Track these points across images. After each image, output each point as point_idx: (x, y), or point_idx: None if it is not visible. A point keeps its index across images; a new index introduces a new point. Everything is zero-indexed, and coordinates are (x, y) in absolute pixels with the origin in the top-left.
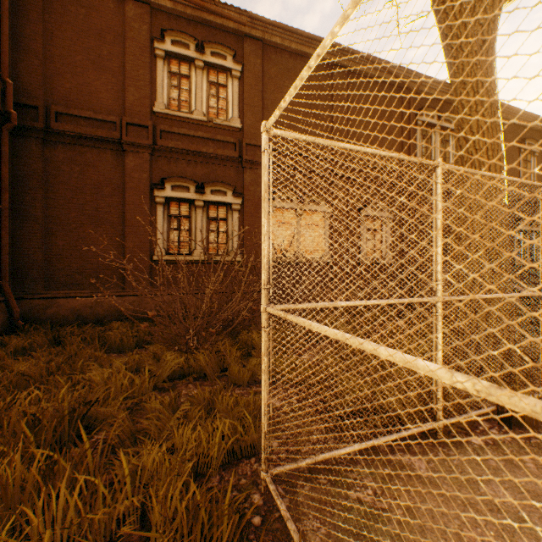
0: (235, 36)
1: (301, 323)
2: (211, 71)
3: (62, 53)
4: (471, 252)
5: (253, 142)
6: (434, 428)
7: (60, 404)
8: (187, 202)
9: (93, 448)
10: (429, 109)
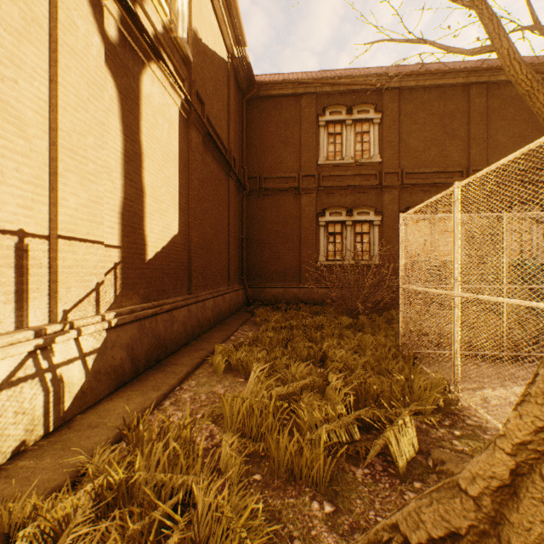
0: (375, 92)
1: (413, 288)
2: (356, 124)
3: (267, 142)
4: None
5: (391, 171)
6: (502, 356)
7: None
8: (340, 223)
9: None
10: None
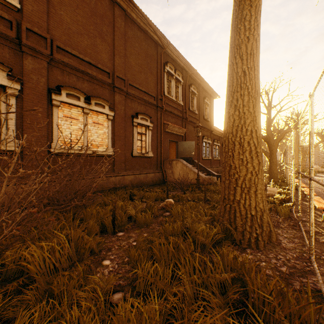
0: None
1: None
2: None
3: None
4: (245, 147)
5: (36, 30)
6: None
7: None
8: None
9: None
10: (171, 64)
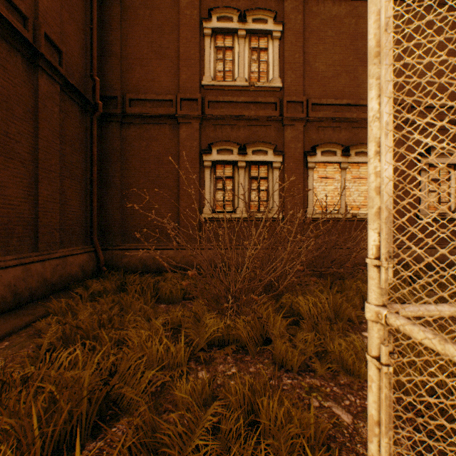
0: None
1: None
2: (252, 38)
3: (133, 51)
4: None
5: (294, 99)
6: None
7: (100, 364)
8: (231, 164)
9: (108, 446)
10: None
